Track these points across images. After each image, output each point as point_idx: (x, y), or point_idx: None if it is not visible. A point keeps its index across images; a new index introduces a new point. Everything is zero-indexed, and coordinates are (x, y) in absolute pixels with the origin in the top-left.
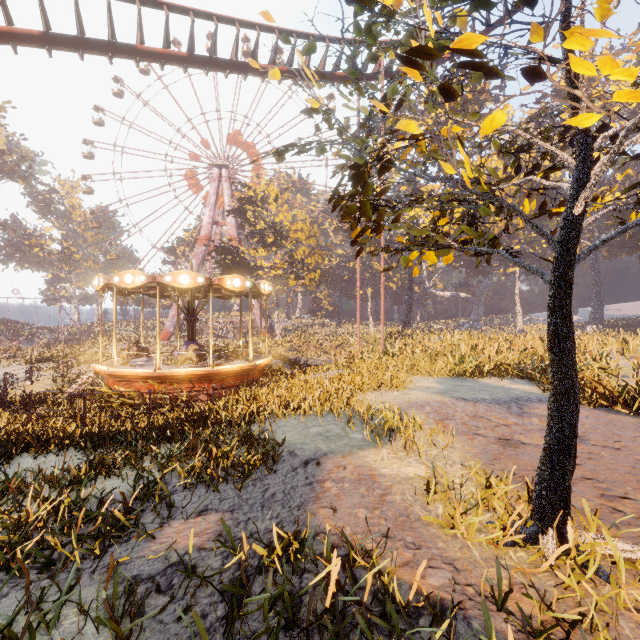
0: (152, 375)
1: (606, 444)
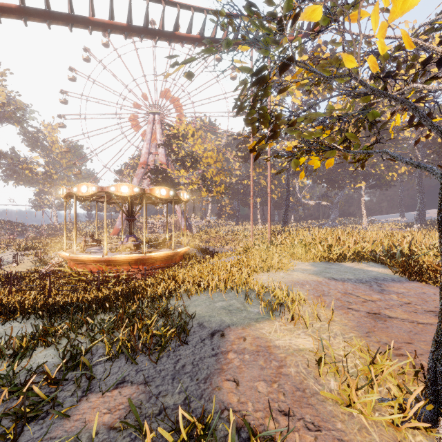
0: (101, 259)
1: None
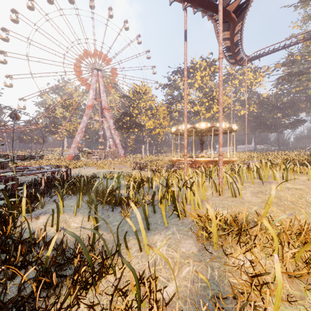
0: (230, 160)
1: None
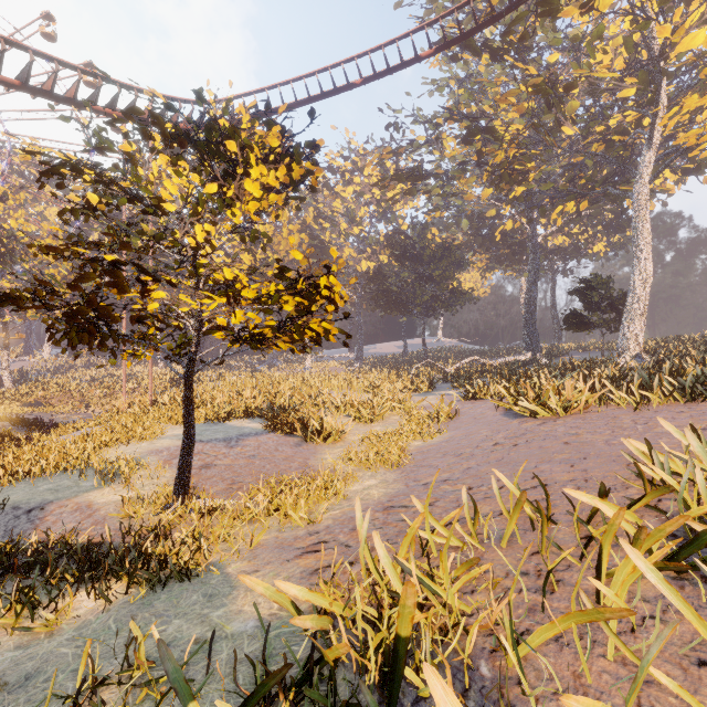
0: None
1: (265, 457)
